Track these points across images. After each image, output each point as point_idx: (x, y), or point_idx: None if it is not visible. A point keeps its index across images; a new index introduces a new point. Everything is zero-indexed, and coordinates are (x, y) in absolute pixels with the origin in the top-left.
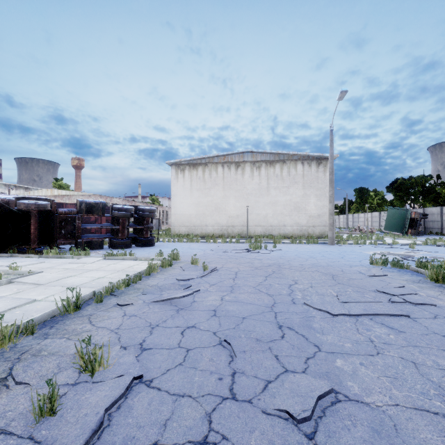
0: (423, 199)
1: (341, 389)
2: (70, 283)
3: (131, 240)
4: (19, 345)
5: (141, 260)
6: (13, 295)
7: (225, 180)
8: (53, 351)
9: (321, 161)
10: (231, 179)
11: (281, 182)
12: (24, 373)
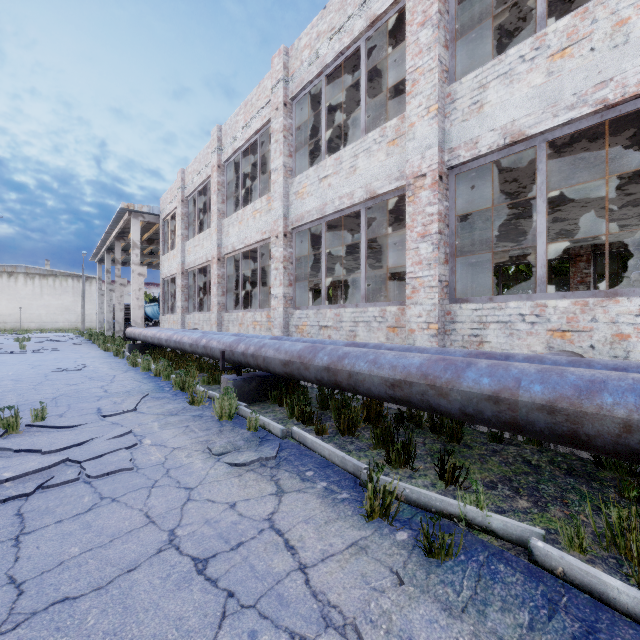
0: None
1: None
2: None
3: None
4: None
5: None
6: None
7: None
8: None
9: (88, 279)
10: (3, 285)
11: (55, 291)
12: None
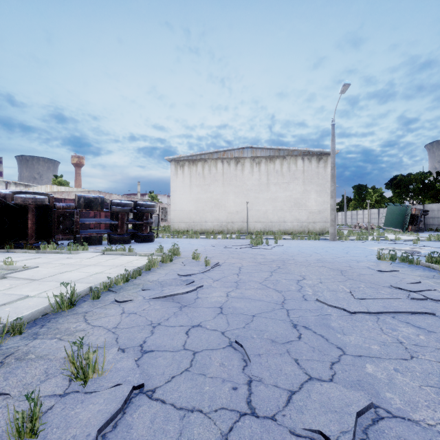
0: (422, 195)
1: (380, 402)
2: (66, 278)
3: (130, 235)
4: (4, 346)
5: (140, 255)
6: (5, 290)
7: (225, 176)
8: (42, 354)
9: (321, 157)
10: (230, 175)
11: (281, 178)
12: (5, 381)
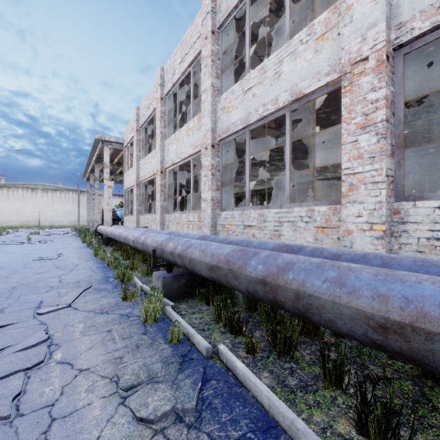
0: None
1: None
2: None
3: None
4: None
5: None
6: None
7: (24, 197)
8: None
9: (82, 192)
10: (28, 197)
11: (61, 200)
12: None
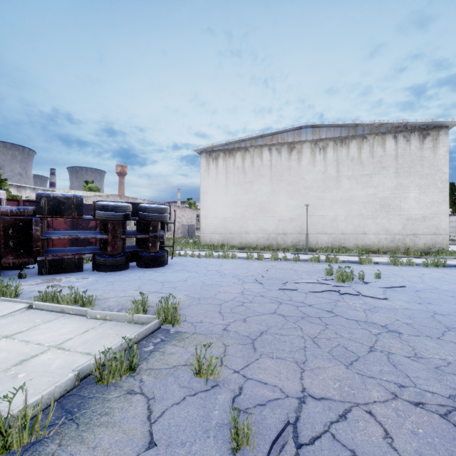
0: None
1: None
2: None
3: (126, 257)
4: None
5: (94, 318)
6: None
7: (273, 169)
8: None
9: (428, 132)
10: (281, 168)
11: (360, 168)
12: None
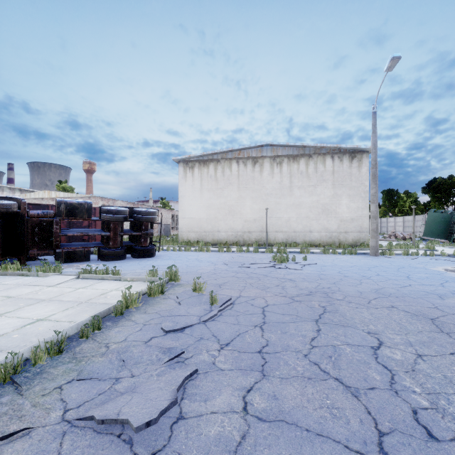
0: None
1: None
2: None
3: (124, 249)
4: None
5: (126, 280)
6: None
7: (240, 178)
8: None
9: (355, 155)
10: (247, 178)
11: (307, 180)
12: None
